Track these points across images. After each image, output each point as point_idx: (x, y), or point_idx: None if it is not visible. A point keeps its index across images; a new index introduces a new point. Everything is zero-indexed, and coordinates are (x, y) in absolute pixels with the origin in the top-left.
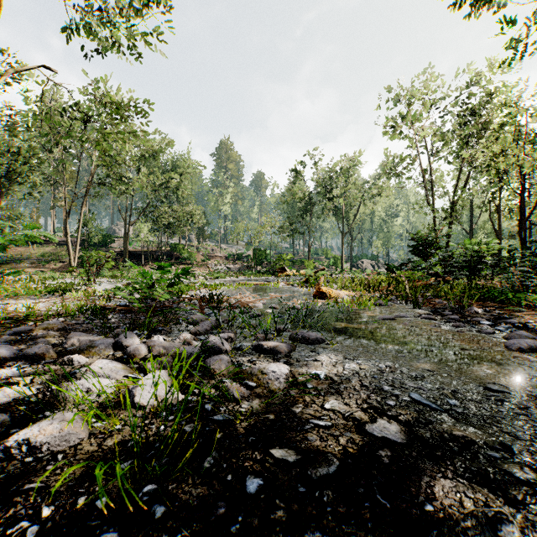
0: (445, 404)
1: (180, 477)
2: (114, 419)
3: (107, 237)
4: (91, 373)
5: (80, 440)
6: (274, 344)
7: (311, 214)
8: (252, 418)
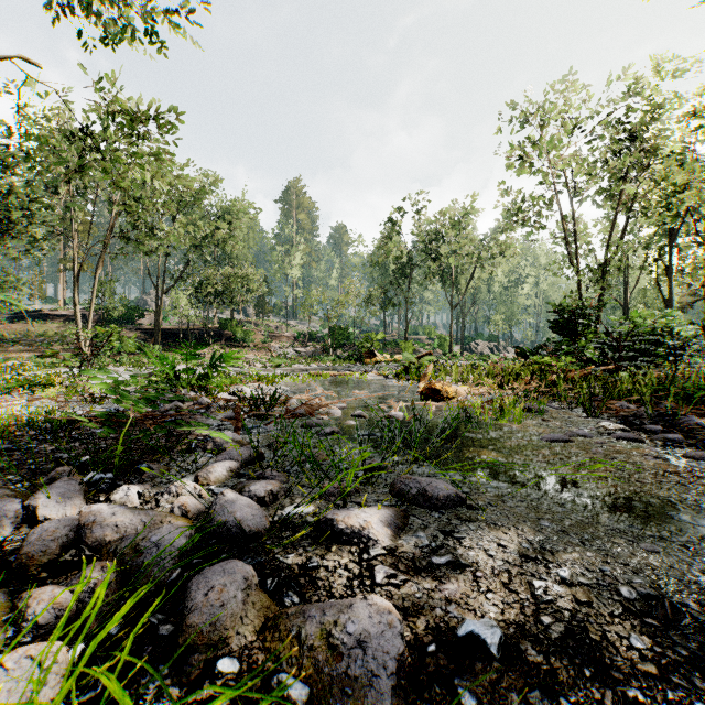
0: None
1: None
2: None
3: (134, 310)
4: None
5: None
6: (362, 519)
7: (409, 279)
8: None
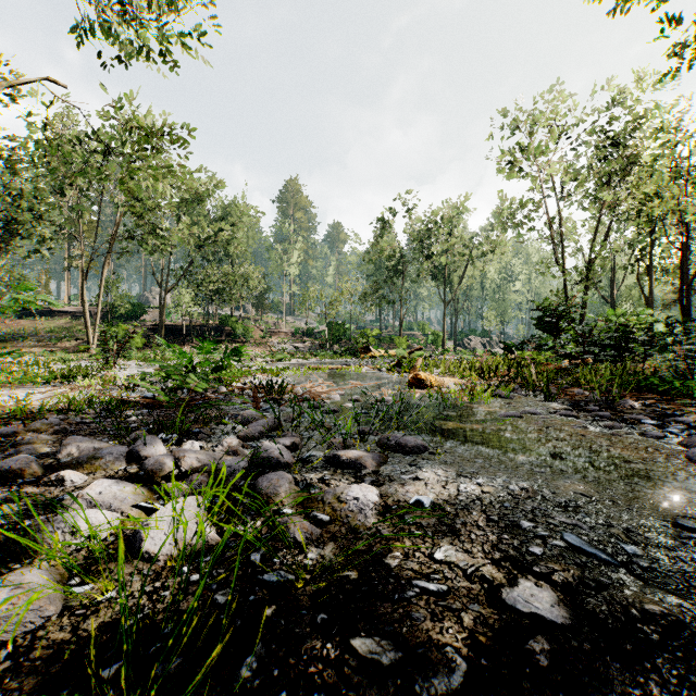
0: (620, 552)
1: (199, 695)
2: (106, 582)
3: (138, 306)
4: (83, 502)
5: (46, 619)
6: (357, 454)
7: (404, 277)
8: (324, 577)
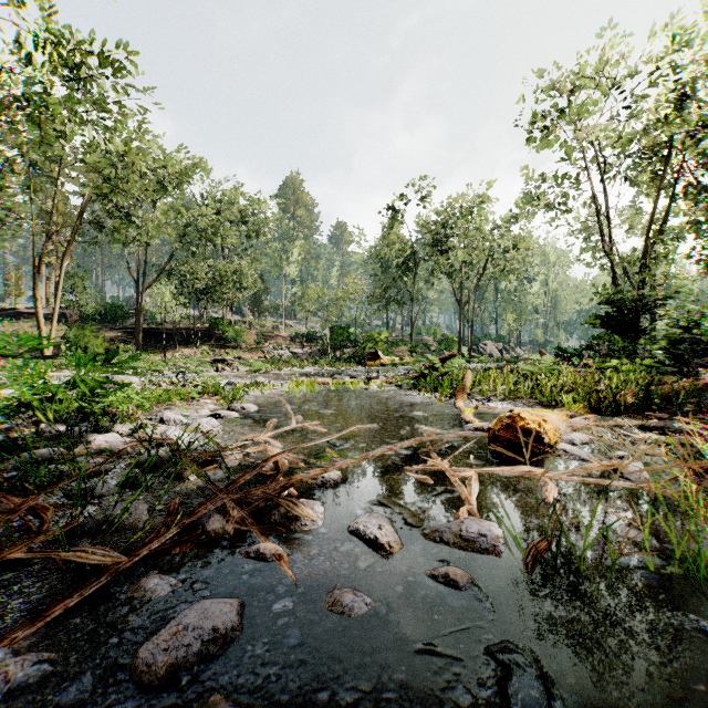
0: None
1: None
2: None
3: (118, 308)
4: None
5: None
6: None
7: (415, 274)
8: None
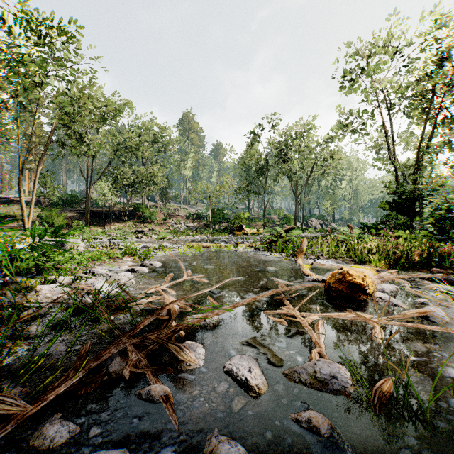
0: None
1: None
2: None
3: (74, 197)
4: None
5: None
6: None
7: (266, 175)
8: None
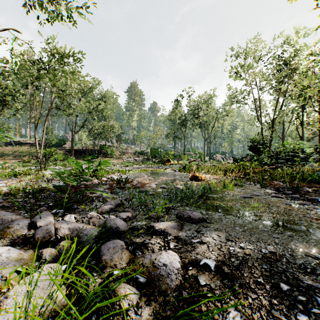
0: None
1: None
2: None
3: (62, 140)
4: None
5: None
6: (165, 226)
7: (185, 127)
8: None
